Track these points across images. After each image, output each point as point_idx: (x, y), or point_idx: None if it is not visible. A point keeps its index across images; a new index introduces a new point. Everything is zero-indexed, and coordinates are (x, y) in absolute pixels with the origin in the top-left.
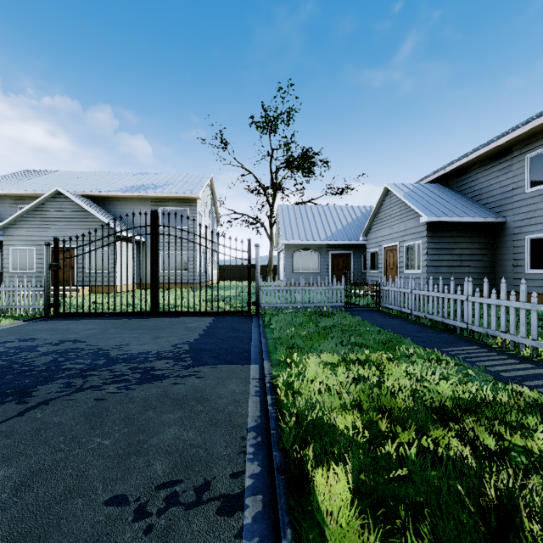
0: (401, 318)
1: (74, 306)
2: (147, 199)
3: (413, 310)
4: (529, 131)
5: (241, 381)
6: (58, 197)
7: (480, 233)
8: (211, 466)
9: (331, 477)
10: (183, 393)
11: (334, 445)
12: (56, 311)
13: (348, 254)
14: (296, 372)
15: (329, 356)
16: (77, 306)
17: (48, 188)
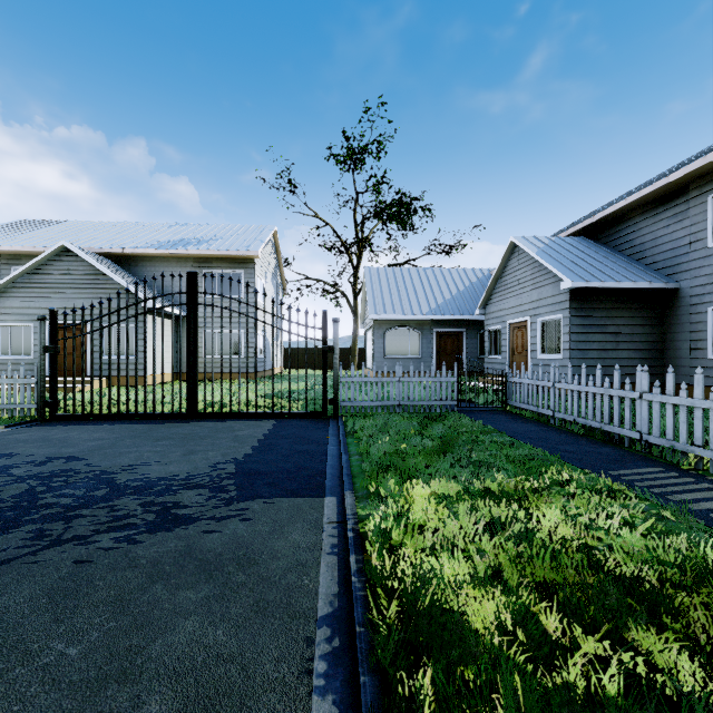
0: (539, 423)
1: (80, 405)
2: (187, 259)
3: (557, 411)
4: None
5: (309, 526)
6: (65, 255)
7: (644, 304)
8: (249, 706)
9: None
10: (217, 549)
11: (468, 663)
12: (53, 413)
13: (459, 333)
14: (394, 512)
15: (443, 485)
16: (83, 406)
17: (53, 244)
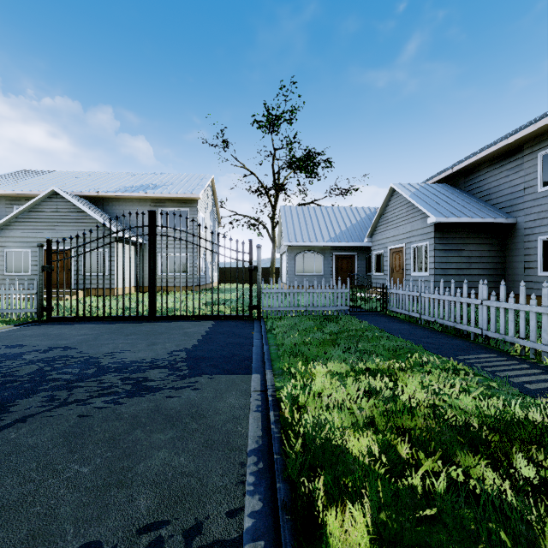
0: (410, 323)
1: (68, 310)
2: (146, 200)
3: (422, 314)
4: (541, 128)
5: (241, 393)
6: (55, 197)
7: (490, 234)
8: (204, 501)
9: (347, 521)
10: (177, 408)
11: (348, 475)
12: (49, 315)
13: (352, 256)
14: (301, 384)
15: (337, 365)
16: (71, 310)
17: (45, 189)
